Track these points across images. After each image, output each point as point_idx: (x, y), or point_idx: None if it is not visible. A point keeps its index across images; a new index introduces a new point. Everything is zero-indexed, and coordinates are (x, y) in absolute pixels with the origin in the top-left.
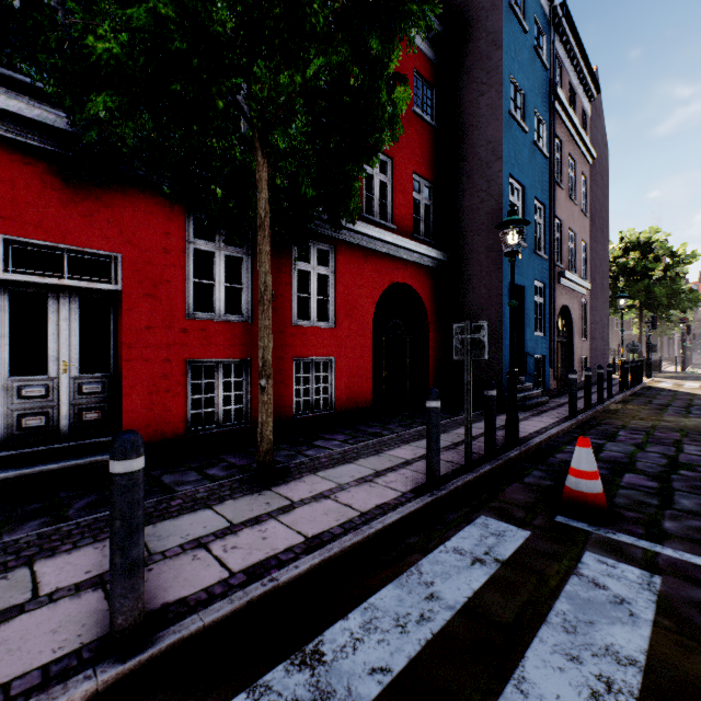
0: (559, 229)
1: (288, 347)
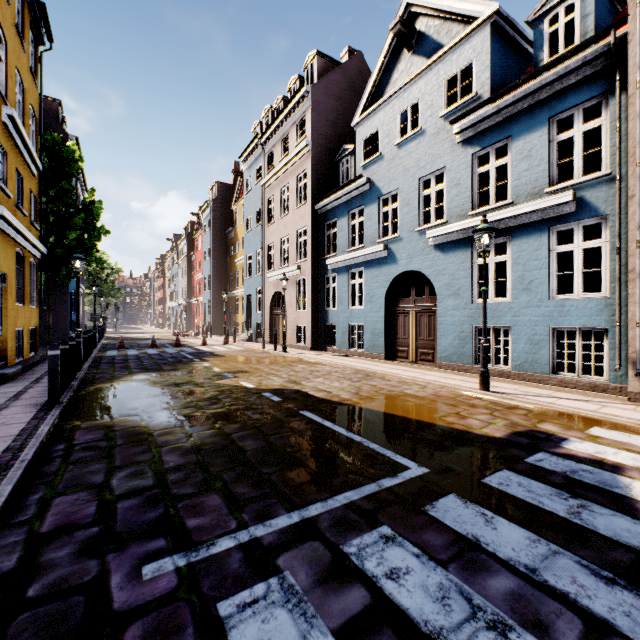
0: None
1: None
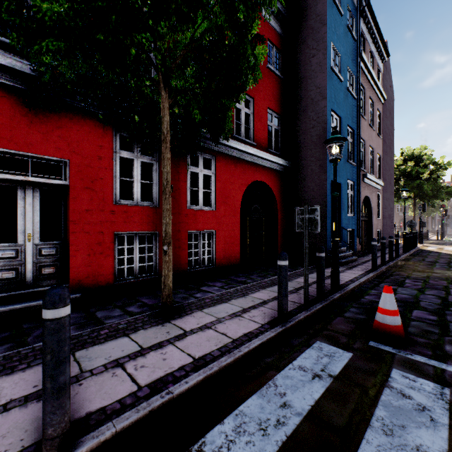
0: (363, 146)
1: (184, 224)
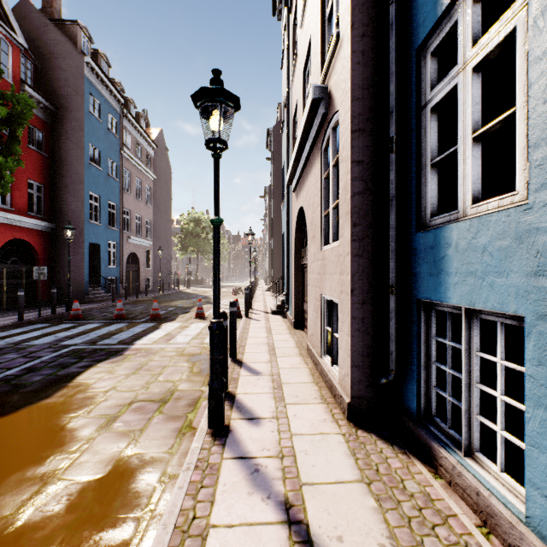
0: (129, 214)
1: None
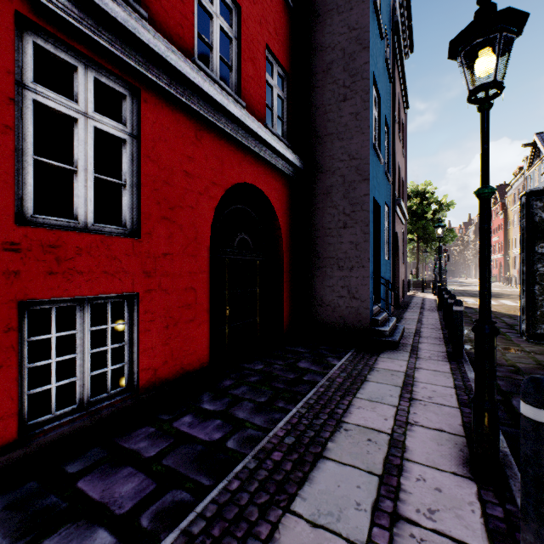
0: None
1: None
